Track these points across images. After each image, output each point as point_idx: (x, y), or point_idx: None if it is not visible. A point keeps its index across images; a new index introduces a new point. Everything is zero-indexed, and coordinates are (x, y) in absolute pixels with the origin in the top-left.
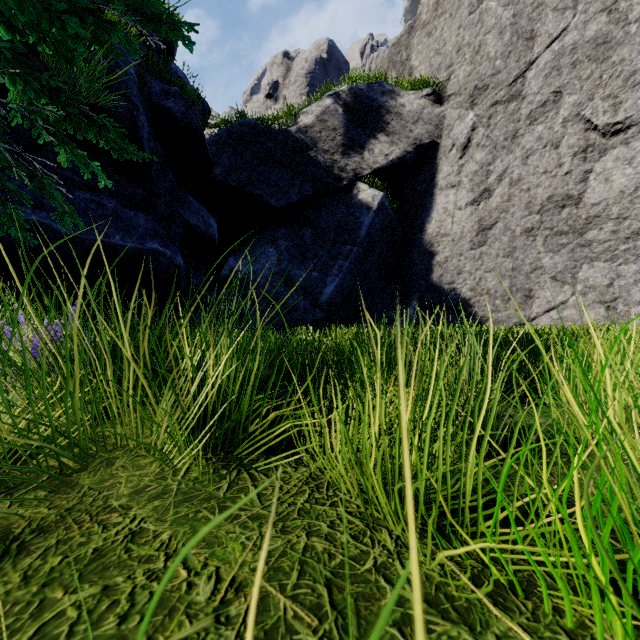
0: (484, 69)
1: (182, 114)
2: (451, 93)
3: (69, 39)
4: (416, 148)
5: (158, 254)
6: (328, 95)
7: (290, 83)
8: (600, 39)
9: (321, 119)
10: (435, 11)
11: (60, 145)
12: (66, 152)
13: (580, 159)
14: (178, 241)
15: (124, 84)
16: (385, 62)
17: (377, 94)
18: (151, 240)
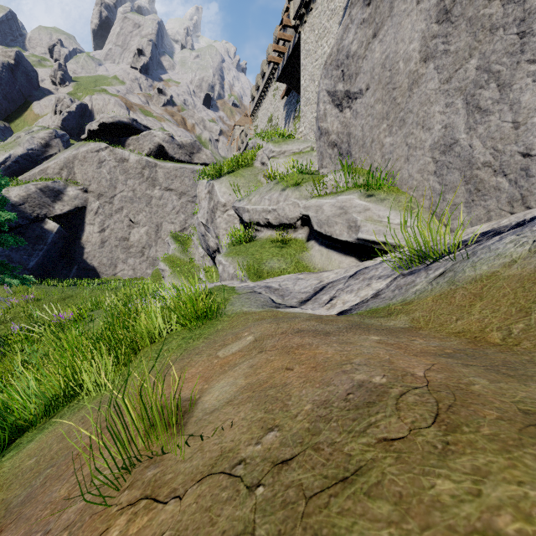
0: (102, 189)
1: None
2: (91, 191)
3: None
4: (76, 208)
5: None
6: (32, 184)
7: None
8: (131, 198)
9: (28, 194)
10: (84, 159)
11: None
12: None
13: (129, 228)
14: None
15: None
16: (62, 163)
17: (57, 186)
18: None
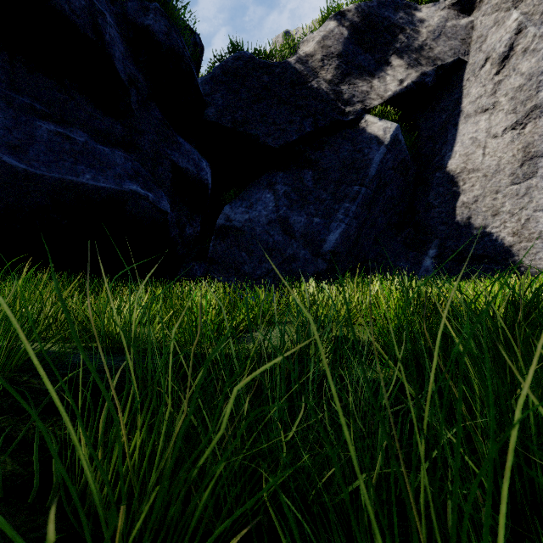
0: None
1: (164, 35)
2: None
3: None
4: (436, 70)
5: (138, 197)
6: (331, 18)
7: None
8: None
9: (323, 45)
10: None
11: None
12: None
13: None
14: (166, 185)
15: None
16: None
17: (389, 11)
18: (130, 181)
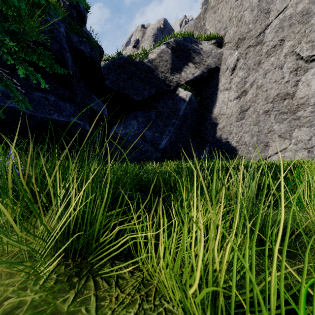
0: (243, 29)
1: (89, 53)
2: (226, 42)
3: (16, 0)
4: (208, 70)
5: (76, 124)
6: (163, 43)
7: (145, 40)
8: (304, 12)
9: (160, 56)
10: (218, 0)
11: (19, 64)
12: (22, 68)
13: (294, 74)
14: (87, 117)
15: (58, 36)
16: (192, 27)
17: (188, 43)
18: (73, 117)
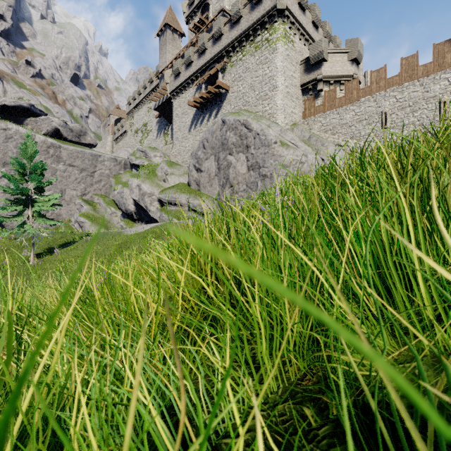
0: (8, 159)
1: None
2: None
3: None
4: None
5: None
6: None
7: None
8: None
9: None
10: None
11: None
12: None
13: None
14: None
15: None
16: None
17: None
18: None
